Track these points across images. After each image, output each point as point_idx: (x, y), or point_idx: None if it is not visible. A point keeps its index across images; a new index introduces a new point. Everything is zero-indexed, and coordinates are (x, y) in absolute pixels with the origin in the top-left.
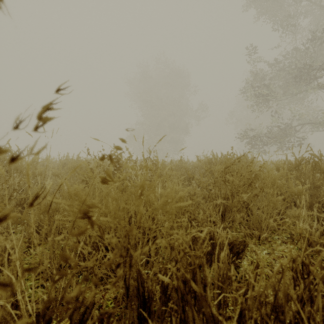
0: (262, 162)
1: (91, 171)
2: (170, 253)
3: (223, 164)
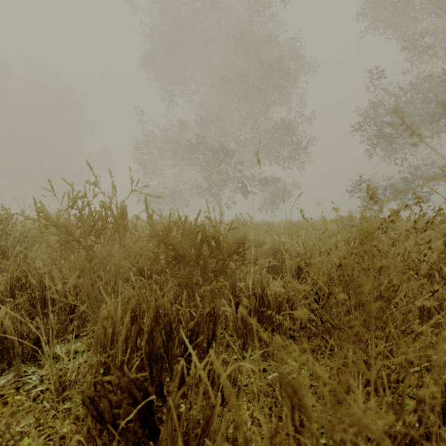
0: None
1: None
2: None
3: None
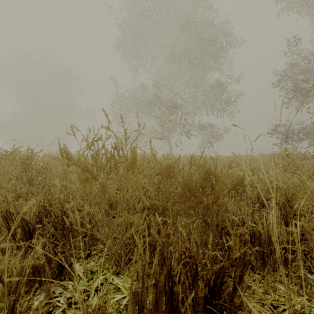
0: None
1: None
2: None
3: None
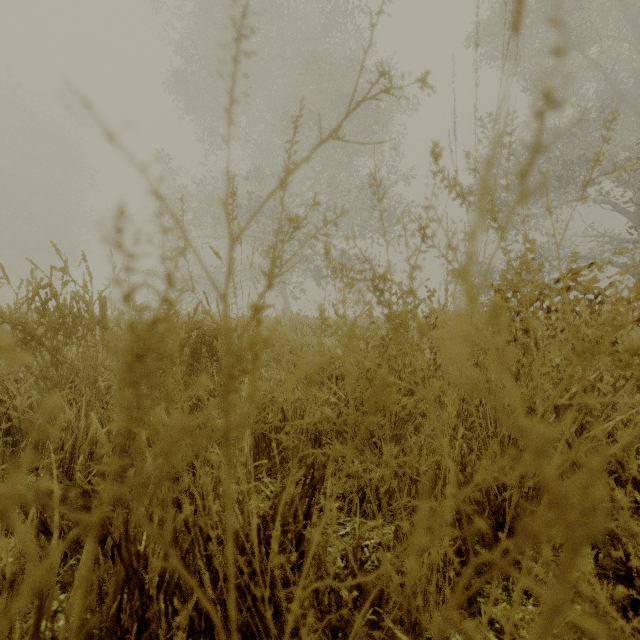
0: None
1: None
2: None
3: None
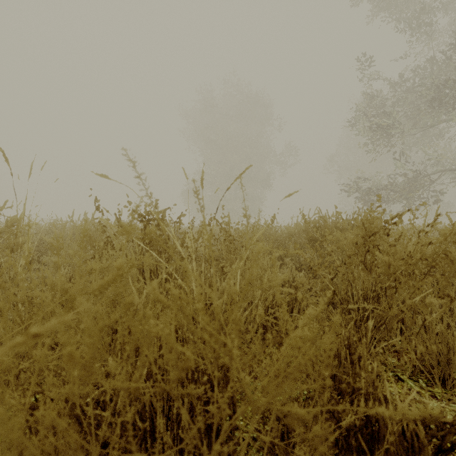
0: (412, 227)
1: (109, 242)
2: (269, 450)
3: (363, 229)
